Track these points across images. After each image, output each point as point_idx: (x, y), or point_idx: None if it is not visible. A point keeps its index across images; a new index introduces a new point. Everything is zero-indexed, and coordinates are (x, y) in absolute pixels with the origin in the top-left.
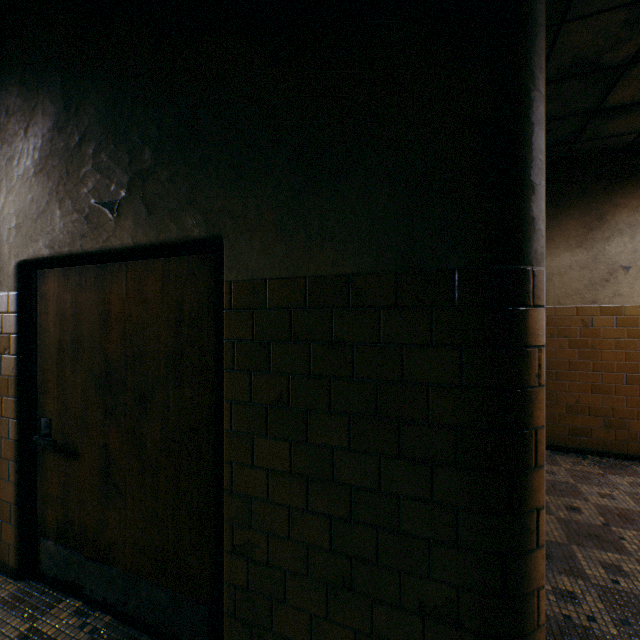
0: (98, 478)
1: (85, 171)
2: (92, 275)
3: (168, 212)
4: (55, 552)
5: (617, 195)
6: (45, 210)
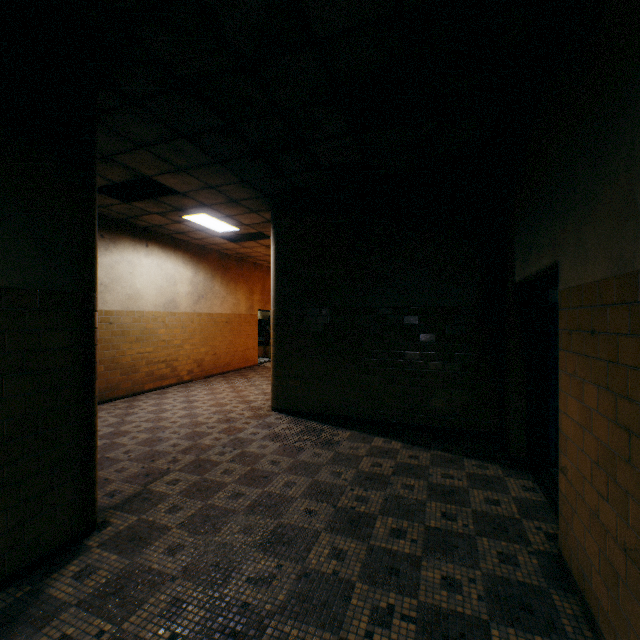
0: None
1: None
2: None
3: None
4: None
5: None
6: None
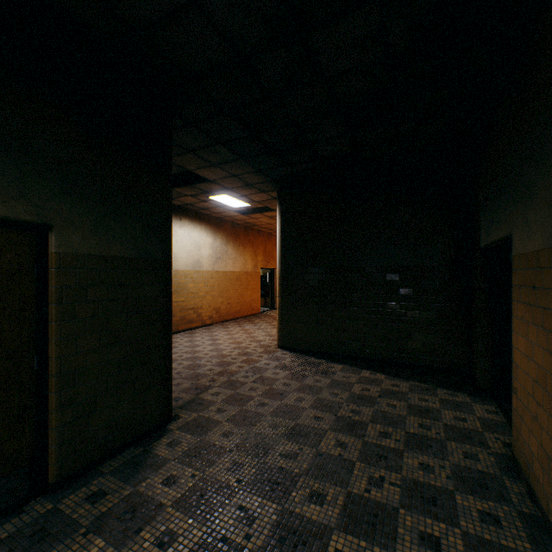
0: None
1: None
2: None
3: None
4: None
5: None
6: None
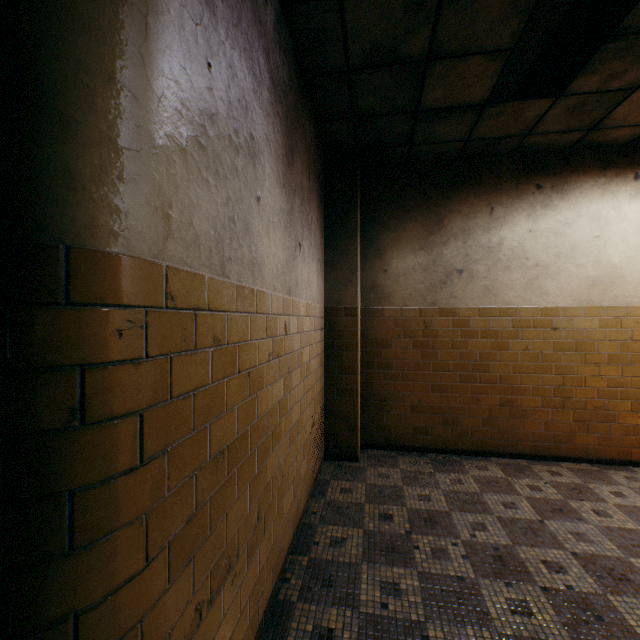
0: None
1: None
2: None
3: None
4: None
5: (453, 201)
6: None
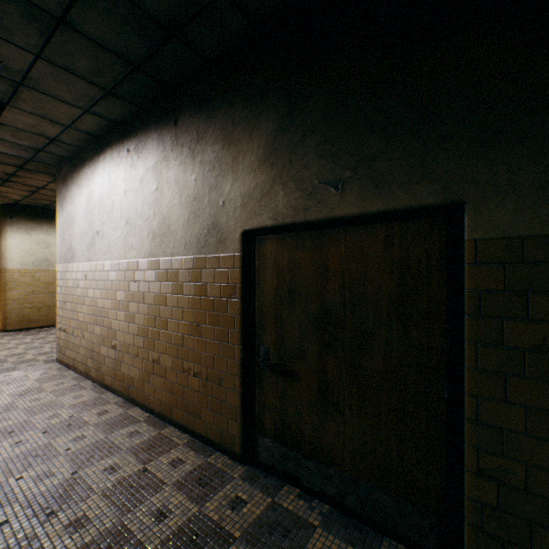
0: (314, 396)
1: (308, 159)
2: (308, 239)
3: (398, 185)
4: (272, 447)
5: None
6: (268, 192)
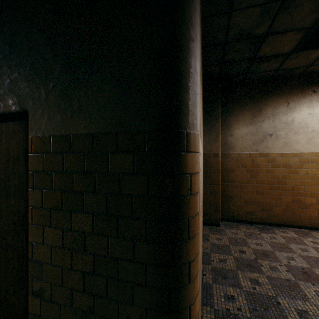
0: None
1: None
2: None
3: None
4: None
5: (267, 100)
6: None
